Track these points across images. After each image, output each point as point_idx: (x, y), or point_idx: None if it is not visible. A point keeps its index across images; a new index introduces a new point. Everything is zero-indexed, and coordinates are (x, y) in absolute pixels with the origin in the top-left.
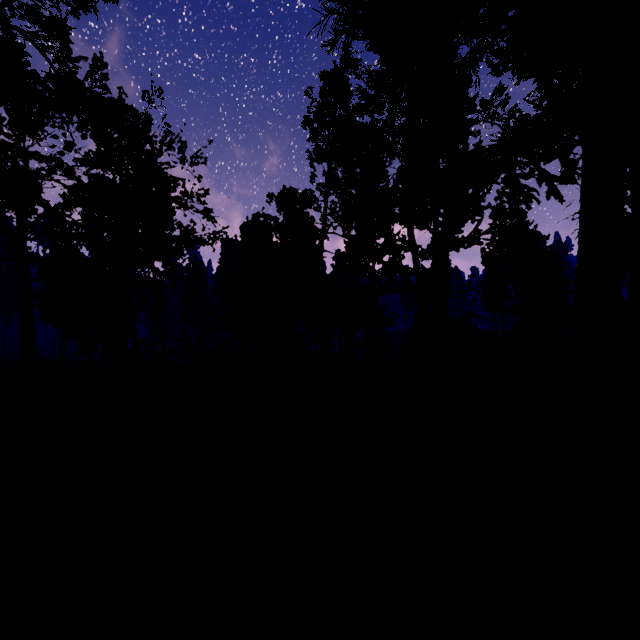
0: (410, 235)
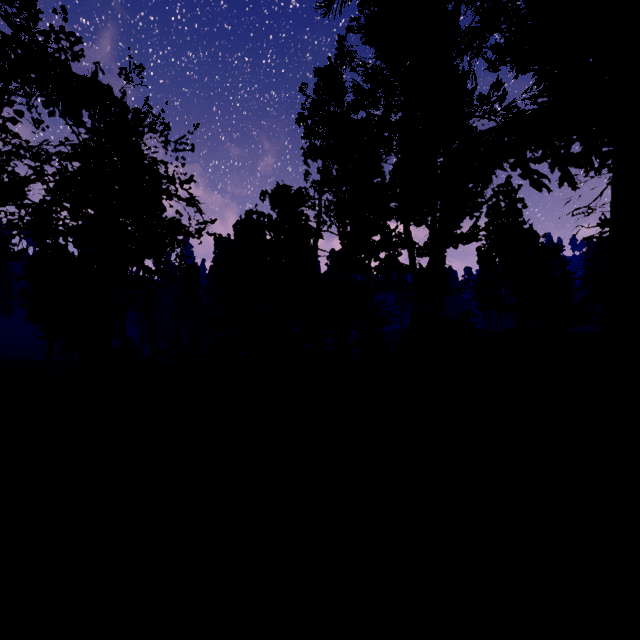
0: (406, 232)
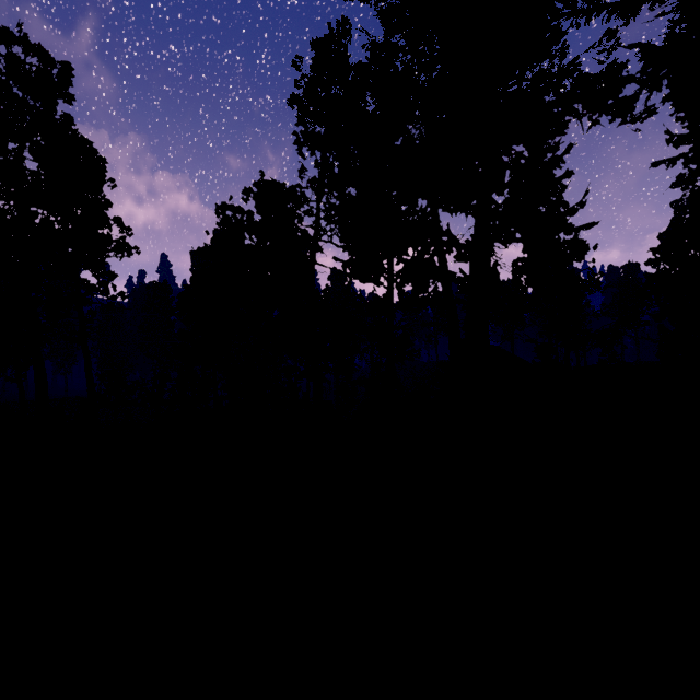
0: None
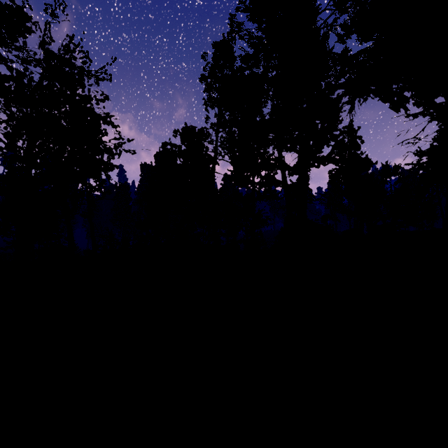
0: (280, 158)
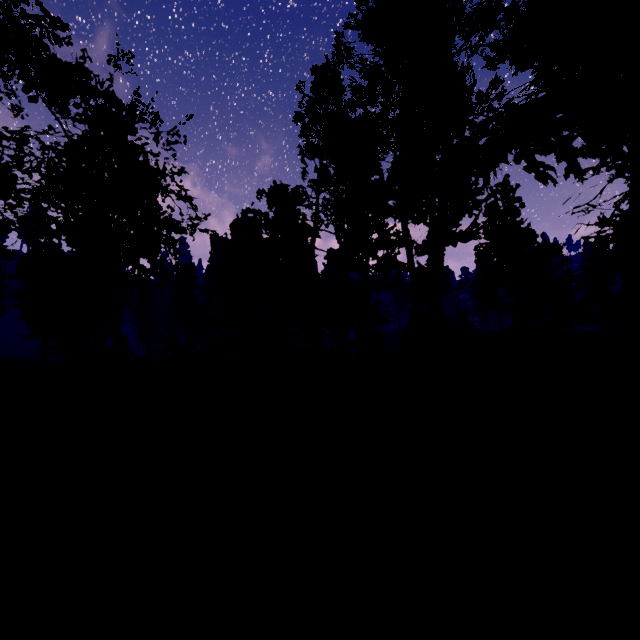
0: (404, 231)
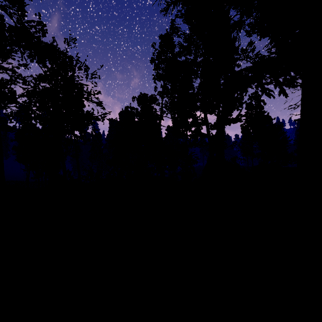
0: (205, 117)
